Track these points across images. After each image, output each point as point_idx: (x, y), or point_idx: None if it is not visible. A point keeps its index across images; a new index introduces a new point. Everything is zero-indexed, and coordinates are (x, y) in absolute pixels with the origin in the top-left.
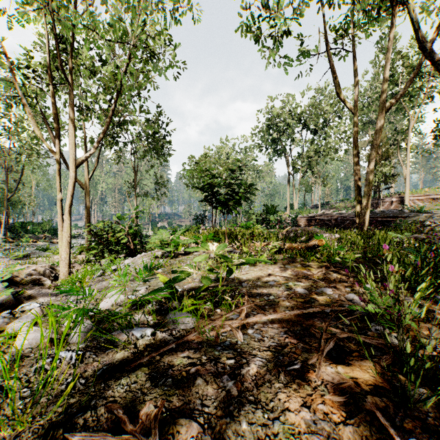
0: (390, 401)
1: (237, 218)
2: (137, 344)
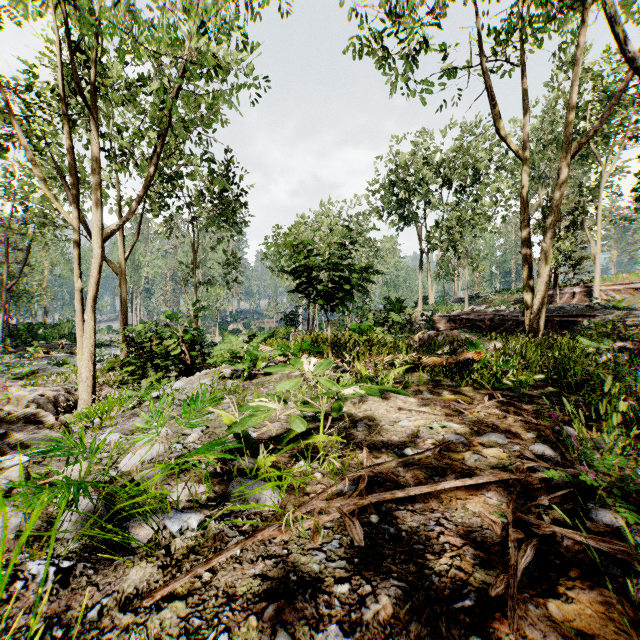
0: None
1: (345, 317)
2: (170, 548)
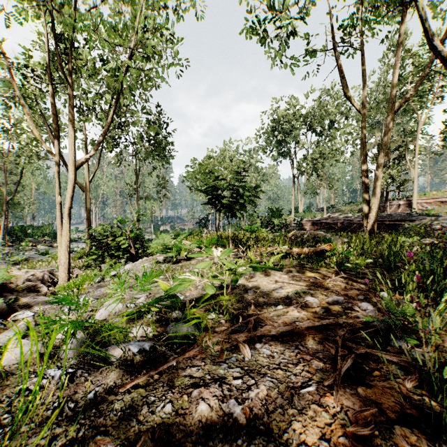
0: (422, 432)
1: (241, 221)
2: (133, 361)
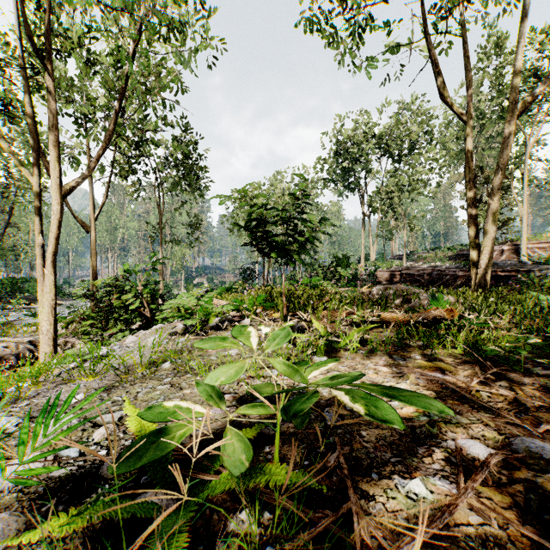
0: None
1: (296, 272)
2: None
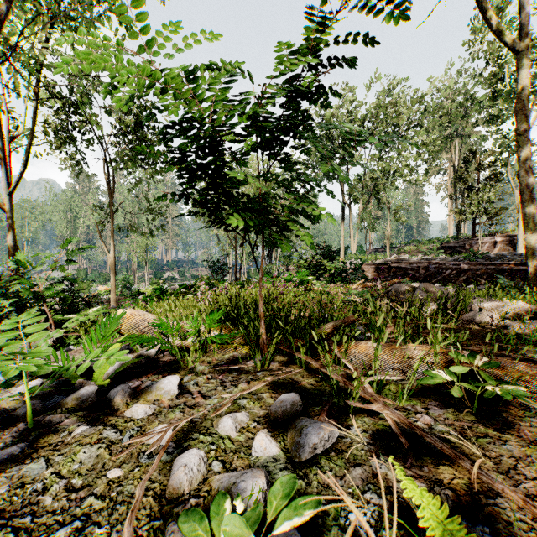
0: None
1: (272, 266)
2: None
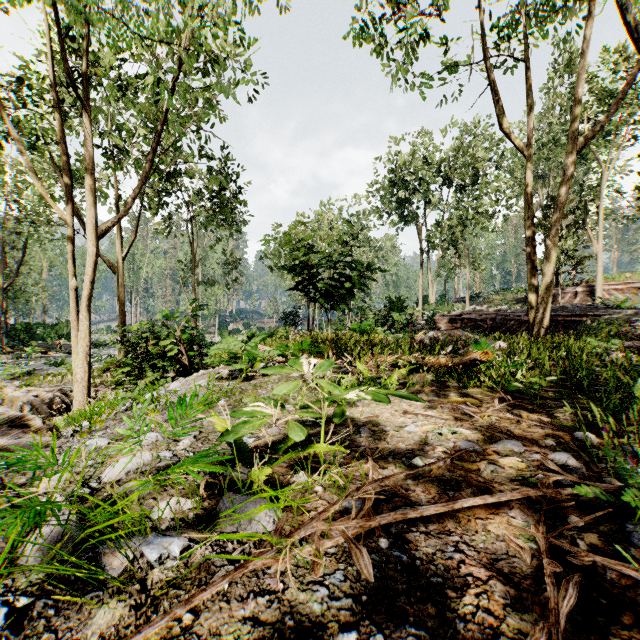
0: None
1: (345, 317)
2: (146, 582)
